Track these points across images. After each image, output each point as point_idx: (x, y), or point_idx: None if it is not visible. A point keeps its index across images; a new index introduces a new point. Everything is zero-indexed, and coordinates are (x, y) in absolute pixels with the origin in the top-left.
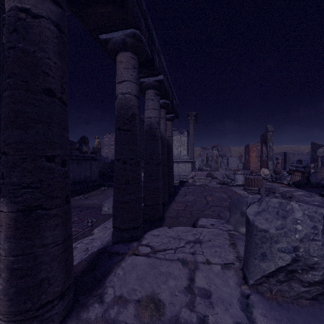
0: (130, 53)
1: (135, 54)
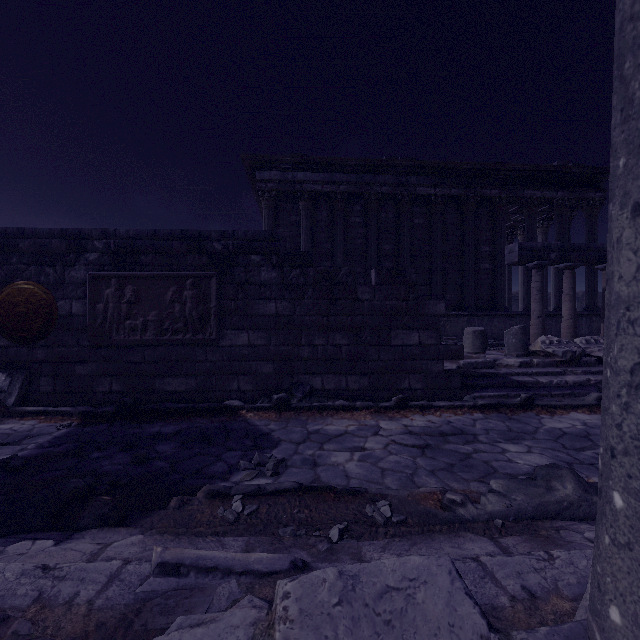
0: None
1: None
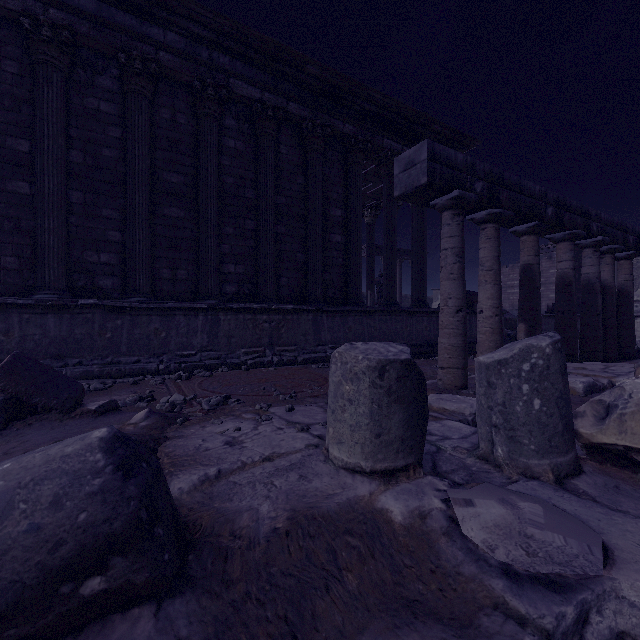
0: (567, 242)
1: (572, 241)
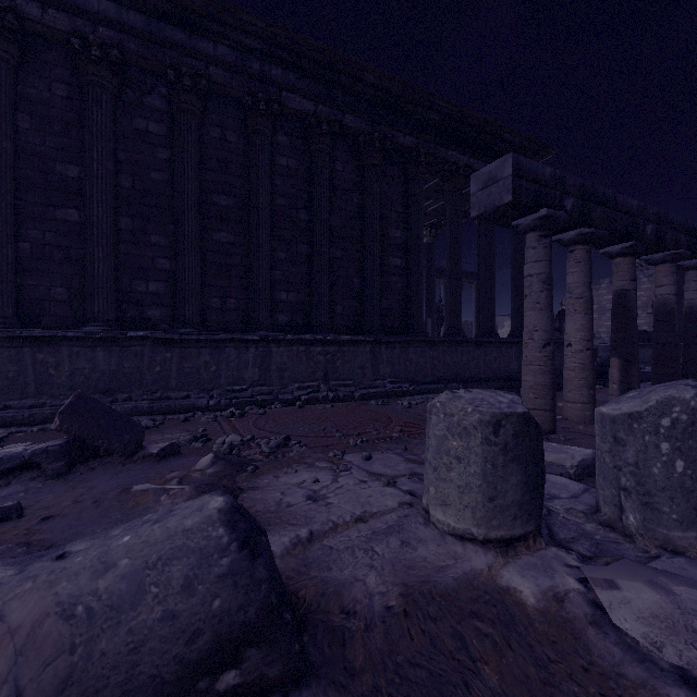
0: (668, 264)
1: (674, 263)
